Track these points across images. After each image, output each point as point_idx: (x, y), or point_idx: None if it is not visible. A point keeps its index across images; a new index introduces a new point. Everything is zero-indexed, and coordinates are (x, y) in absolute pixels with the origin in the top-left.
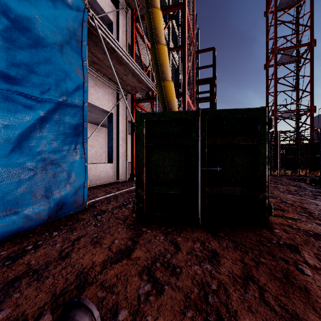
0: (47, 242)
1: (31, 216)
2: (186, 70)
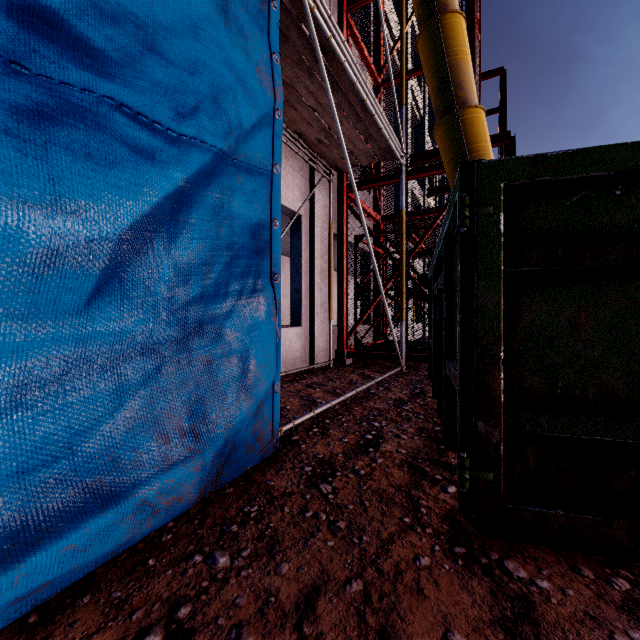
0: (208, 609)
1: (152, 504)
2: None
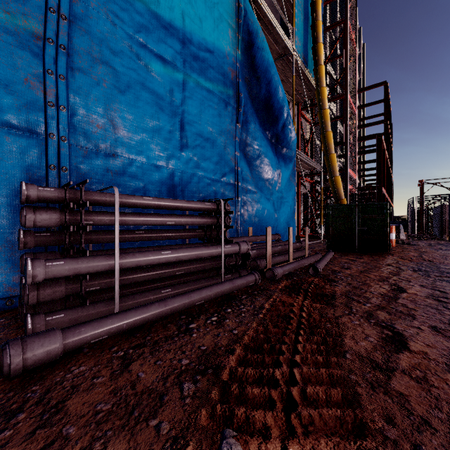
0: None
1: None
2: (348, 150)
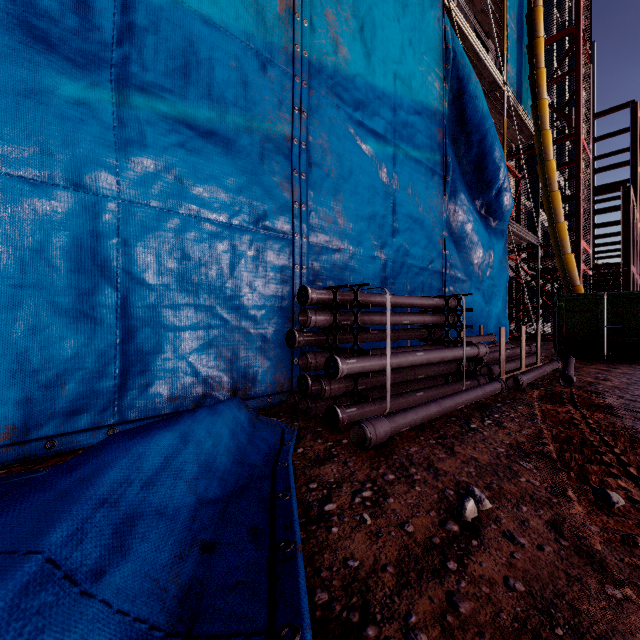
0: None
1: None
2: (580, 214)
